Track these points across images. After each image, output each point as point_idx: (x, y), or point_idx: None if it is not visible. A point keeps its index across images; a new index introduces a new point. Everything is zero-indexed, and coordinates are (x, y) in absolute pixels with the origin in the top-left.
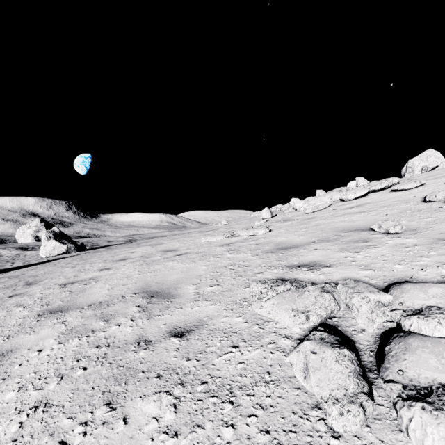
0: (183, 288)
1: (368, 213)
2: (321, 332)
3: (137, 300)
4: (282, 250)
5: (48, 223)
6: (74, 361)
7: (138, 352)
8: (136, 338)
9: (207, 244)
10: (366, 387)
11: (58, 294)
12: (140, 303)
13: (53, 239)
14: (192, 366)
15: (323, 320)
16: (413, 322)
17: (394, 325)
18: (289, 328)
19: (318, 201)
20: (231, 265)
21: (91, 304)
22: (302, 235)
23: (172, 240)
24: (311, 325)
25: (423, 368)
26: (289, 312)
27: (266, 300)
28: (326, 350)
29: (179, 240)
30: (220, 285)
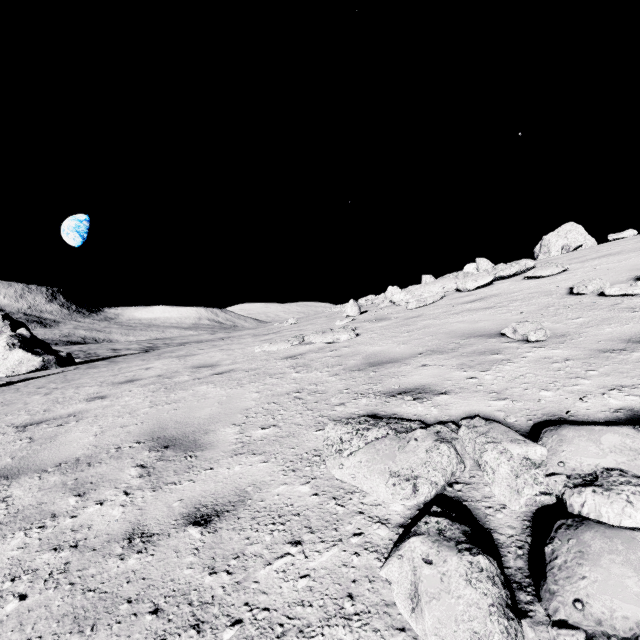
0: (219, 432)
1: (495, 309)
2: (438, 517)
3: (140, 454)
4: (375, 367)
5: (15, 322)
6: (5, 582)
7: (127, 558)
8: (127, 529)
9: (263, 356)
10: (521, 633)
11: (9, 444)
12: (144, 460)
13: (20, 348)
14: (219, 585)
15: (440, 489)
16: (586, 501)
17: (553, 499)
18: (386, 505)
19: (425, 292)
20: (298, 392)
21: (61, 464)
22: (404, 342)
23: (210, 349)
24: (420, 501)
25: (616, 596)
26: (386, 477)
27: (349, 455)
28: (448, 556)
29: (222, 348)
30: (278, 426)
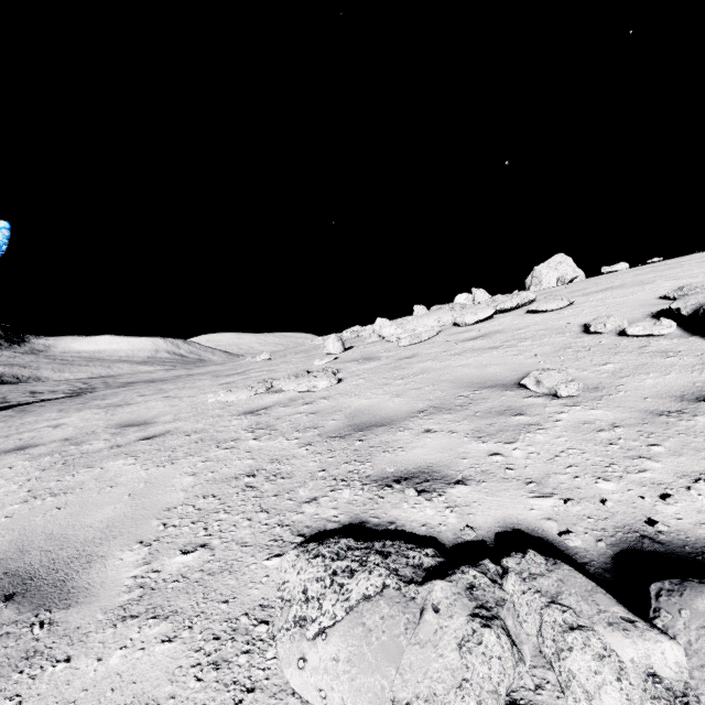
0: (110, 561)
1: (504, 350)
2: None
3: None
4: (362, 432)
5: None
6: None
7: None
8: None
9: (217, 409)
10: None
11: None
12: None
13: None
14: None
15: None
16: None
17: None
18: None
19: (419, 326)
20: (251, 475)
21: None
22: (399, 394)
23: (153, 396)
24: None
25: None
26: None
27: (317, 636)
28: None
29: (168, 395)
30: (210, 546)
